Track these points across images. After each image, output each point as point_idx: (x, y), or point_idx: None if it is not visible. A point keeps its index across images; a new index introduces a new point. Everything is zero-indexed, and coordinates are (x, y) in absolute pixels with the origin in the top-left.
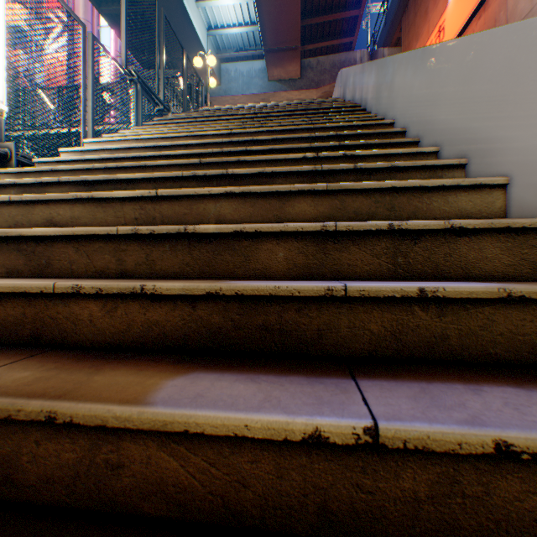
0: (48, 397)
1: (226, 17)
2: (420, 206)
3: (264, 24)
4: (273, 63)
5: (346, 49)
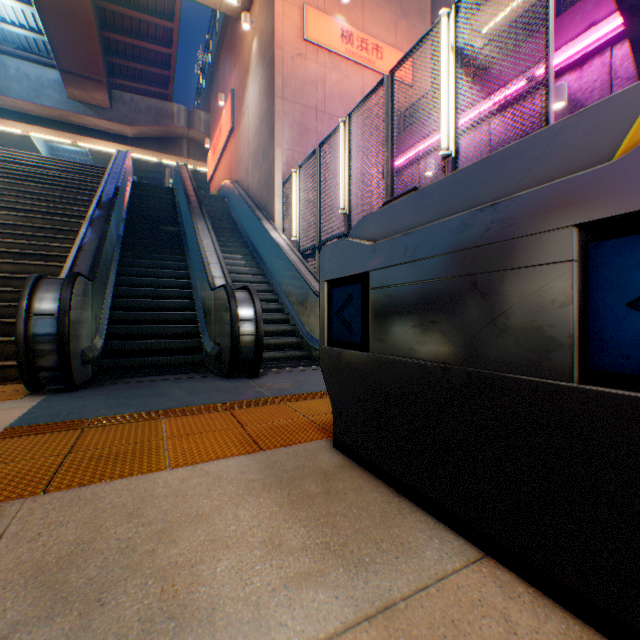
0: None
1: (2, 10)
2: (57, 271)
3: (57, 47)
4: (73, 84)
5: (165, 97)
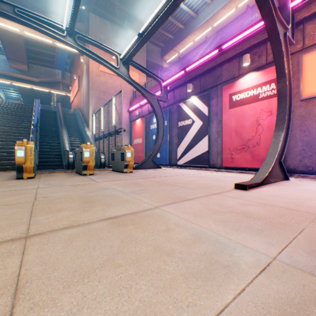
0: None
1: None
2: None
3: (7, 52)
4: (12, 62)
5: (52, 66)
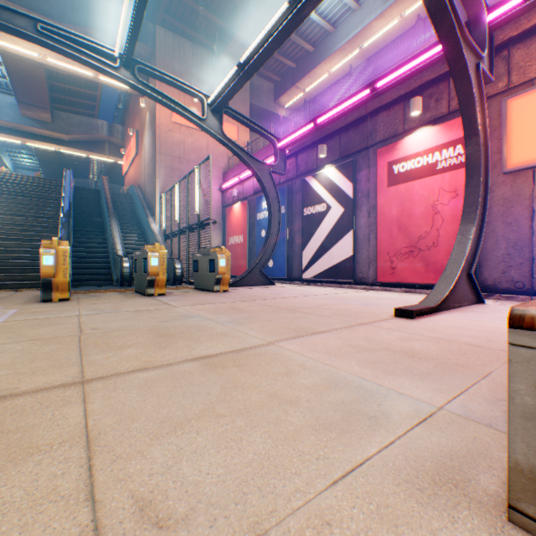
0: (3, 260)
1: None
2: None
3: (18, 90)
4: (26, 108)
5: (93, 115)
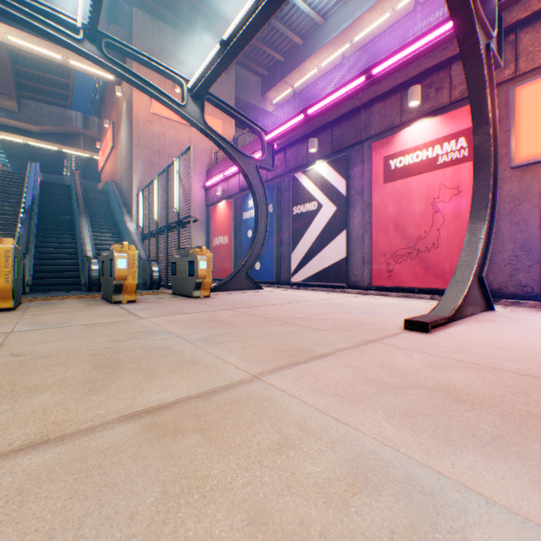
0: None
1: None
2: None
3: None
4: None
5: (65, 105)
